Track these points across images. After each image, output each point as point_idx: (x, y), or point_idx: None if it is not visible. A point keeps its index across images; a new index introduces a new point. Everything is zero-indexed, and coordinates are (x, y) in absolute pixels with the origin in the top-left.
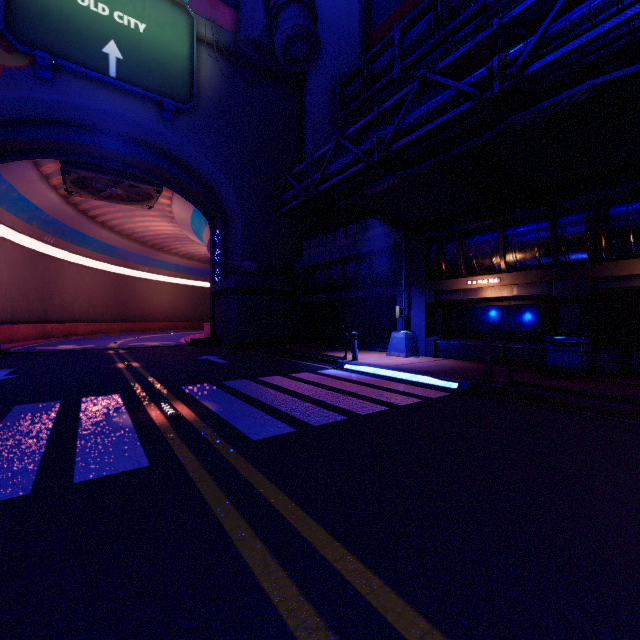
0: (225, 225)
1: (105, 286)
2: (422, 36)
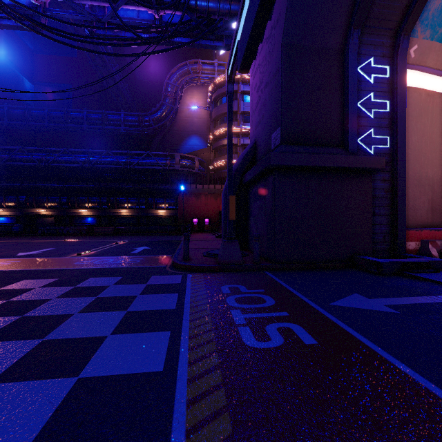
0: None
1: None
2: None
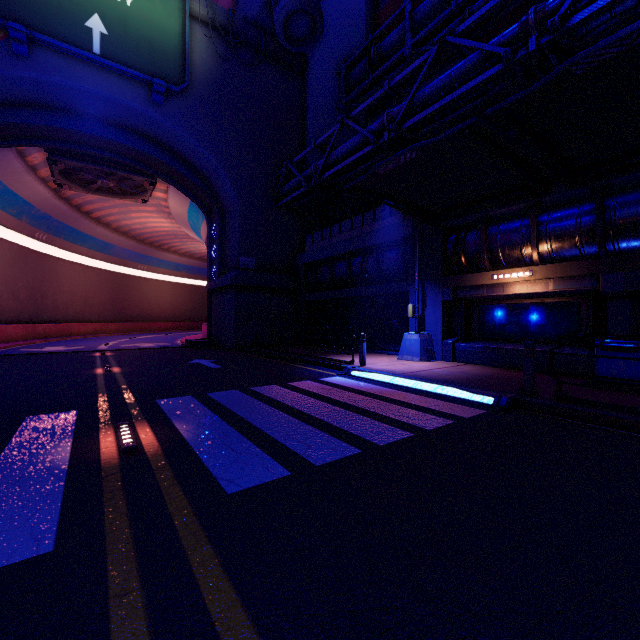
0: (222, 219)
1: (102, 285)
2: (436, 7)
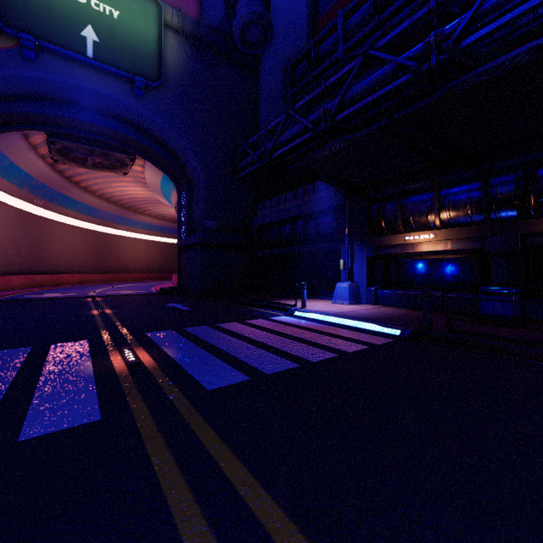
0: (190, 189)
1: (88, 242)
2: (363, 21)
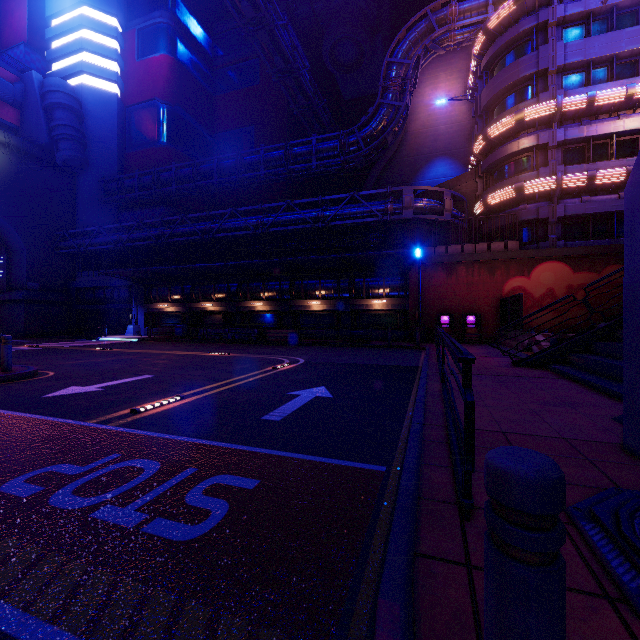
0: (9, 254)
1: None
2: (149, 183)
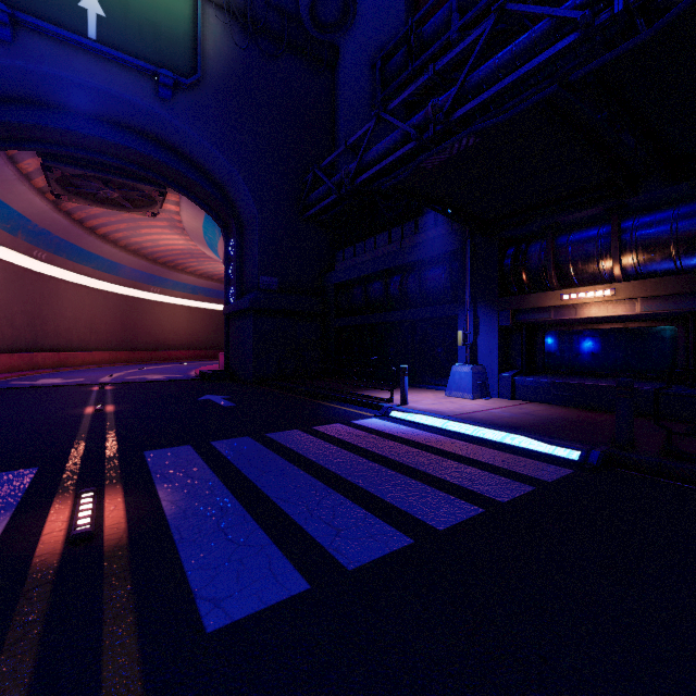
0: (240, 233)
1: (110, 309)
2: None
